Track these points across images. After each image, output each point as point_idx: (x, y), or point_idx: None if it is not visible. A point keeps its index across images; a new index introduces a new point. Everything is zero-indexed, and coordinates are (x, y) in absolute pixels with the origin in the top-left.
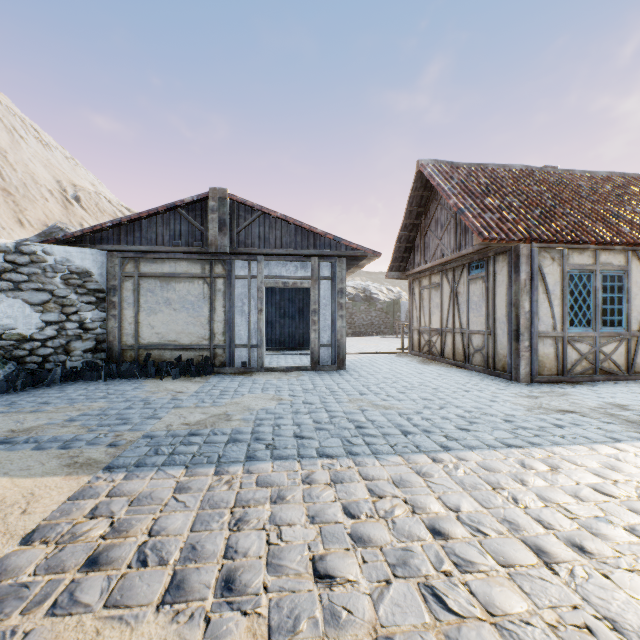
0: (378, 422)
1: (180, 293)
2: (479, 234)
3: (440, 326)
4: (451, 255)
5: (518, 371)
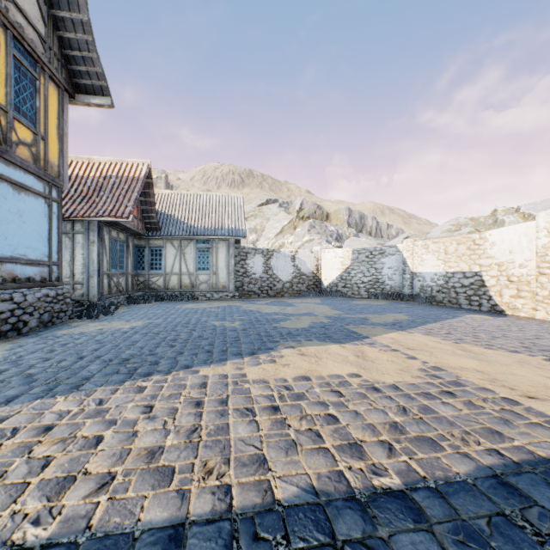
0: None
1: None
2: None
3: None
4: None
5: None
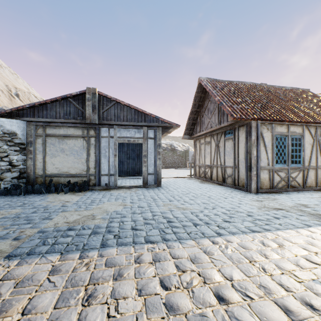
0: (180, 218)
1: (70, 145)
2: (231, 115)
3: (210, 163)
4: (216, 127)
5: (250, 187)
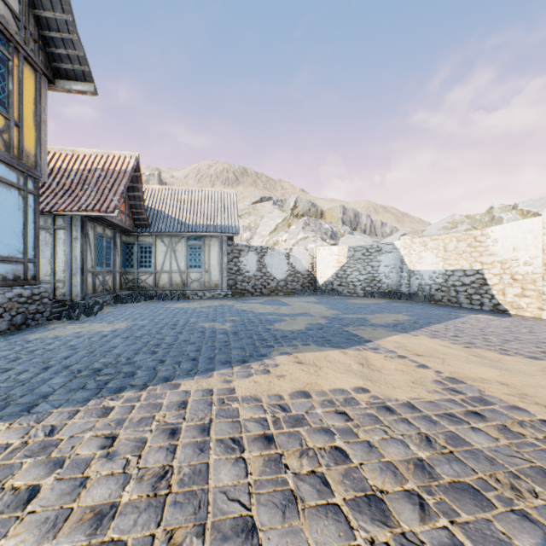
0: None
1: None
2: None
3: None
4: None
5: None
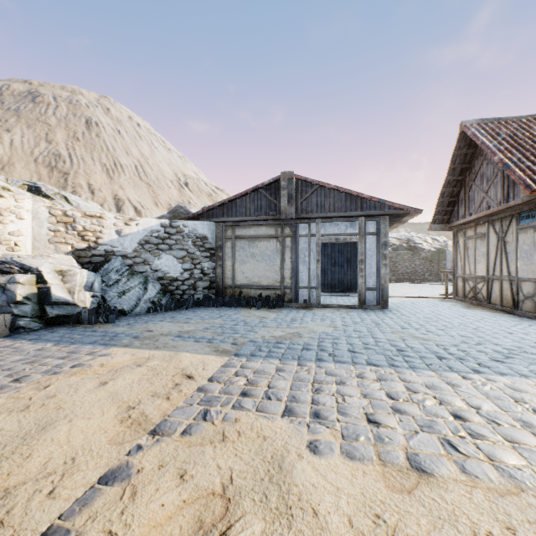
0: (416, 348)
1: (261, 249)
2: (526, 187)
3: (486, 274)
4: (497, 207)
5: None
